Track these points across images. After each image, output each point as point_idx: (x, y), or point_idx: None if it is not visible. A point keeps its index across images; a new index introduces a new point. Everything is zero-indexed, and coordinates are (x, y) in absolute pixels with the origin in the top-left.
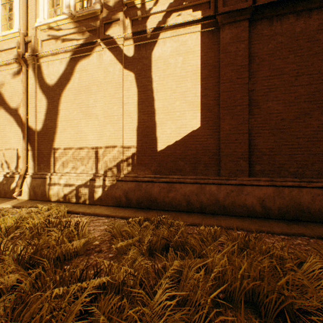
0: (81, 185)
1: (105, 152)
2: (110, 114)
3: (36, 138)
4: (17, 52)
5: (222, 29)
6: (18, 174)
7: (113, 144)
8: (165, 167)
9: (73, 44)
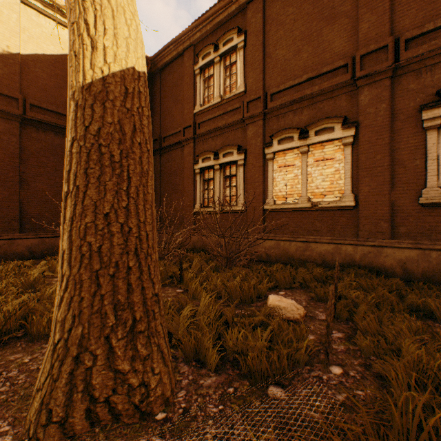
0: None
1: None
2: None
3: None
4: None
5: None
6: None
7: None
8: None
9: None
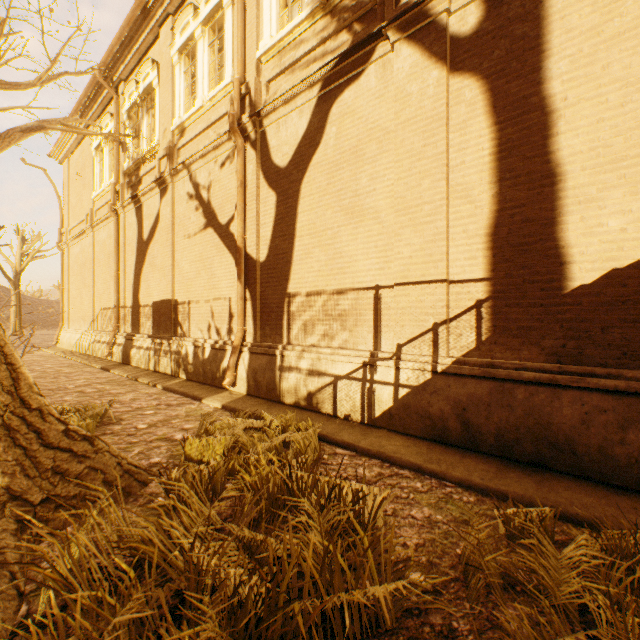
0: (341, 377)
1: (397, 298)
2: (412, 203)
3: (258, 276)
4: (230, 116)
5: None
6: (231, 344)
7: (419, 276)
8: (600, 342)
9: (325, 62)
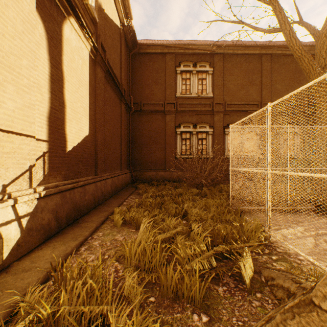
0: None
1: (3, 143)
2: (16, 68)
3: None
4: None
5: (99, 66)
6: None
7: (21, 129)
8: (72, 171)
9: None
